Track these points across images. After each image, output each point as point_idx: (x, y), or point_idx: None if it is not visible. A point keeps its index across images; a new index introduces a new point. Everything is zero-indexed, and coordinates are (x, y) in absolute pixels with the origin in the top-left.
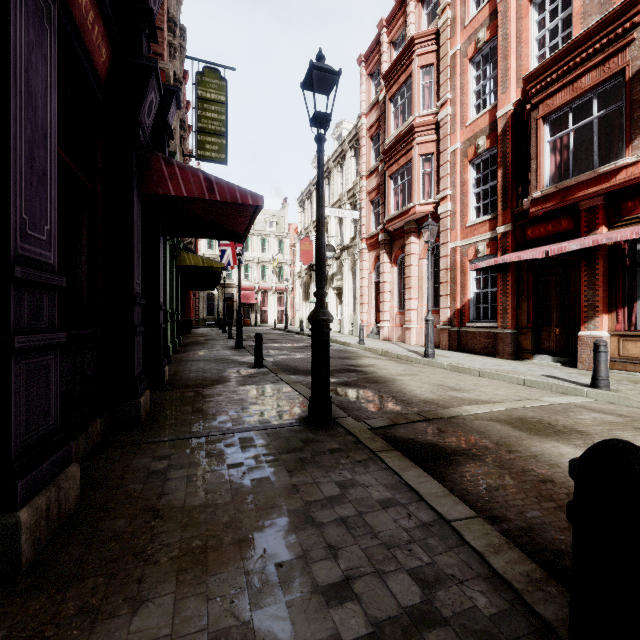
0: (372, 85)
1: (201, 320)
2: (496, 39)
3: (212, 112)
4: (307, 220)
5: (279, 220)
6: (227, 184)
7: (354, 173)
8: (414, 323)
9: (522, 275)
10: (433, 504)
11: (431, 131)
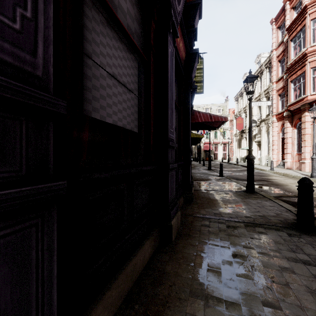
0: (279, 32)
1: None
2: None
3: (197, 73)
4: (240, 107)
5: (223, 108)
6: (216, 116)
7: (268, 80)
8: (307, 160)
9: None
10: (286, 207)
11: None
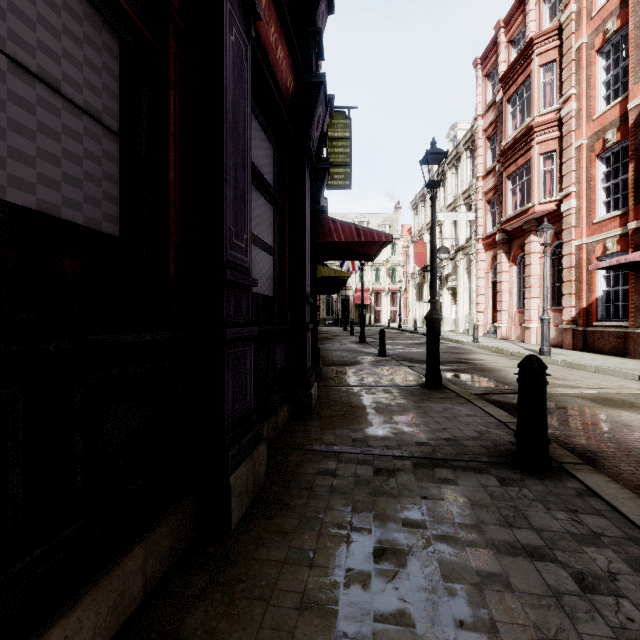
0: (489, 85)
1: (321, 320)
2: (628, 26)
3: (339, 148)
4: (420, 222)
5: (392, 223)
6: (369, 230)
7: (470, 174)
8: (534, 322)
9: None
10: (497, 417)
11: (553, 128)
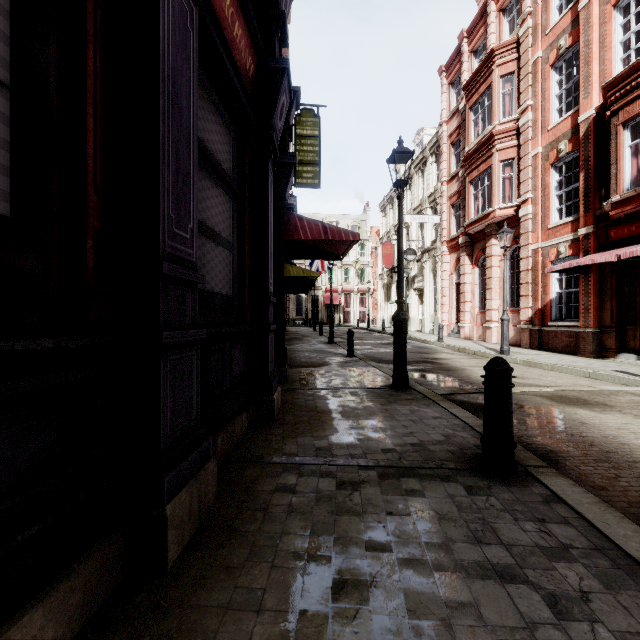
0: (453, 93)
1: (291, 320)
2: (579, 44)
3: (308, 146)
4: (388, 224)
5: (361, 224)
6: (336, 228)
7: (435, 178)
8: (495, 322)
9: (605, 275)
10: (463, 419)
11: (511, 137)
